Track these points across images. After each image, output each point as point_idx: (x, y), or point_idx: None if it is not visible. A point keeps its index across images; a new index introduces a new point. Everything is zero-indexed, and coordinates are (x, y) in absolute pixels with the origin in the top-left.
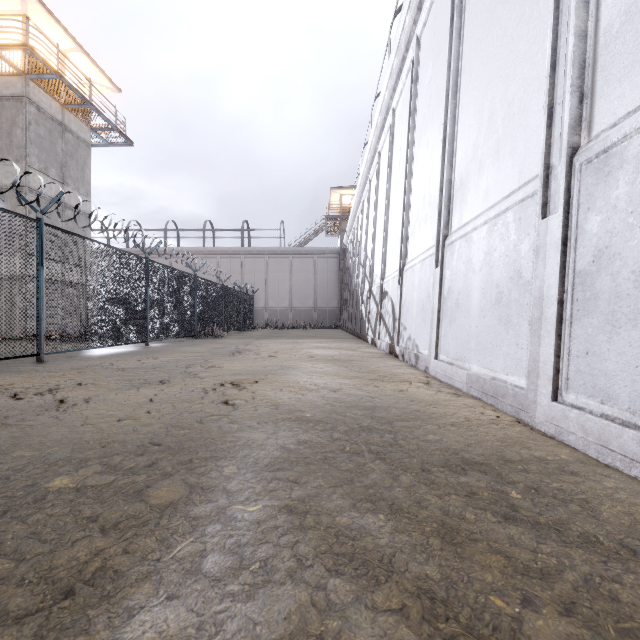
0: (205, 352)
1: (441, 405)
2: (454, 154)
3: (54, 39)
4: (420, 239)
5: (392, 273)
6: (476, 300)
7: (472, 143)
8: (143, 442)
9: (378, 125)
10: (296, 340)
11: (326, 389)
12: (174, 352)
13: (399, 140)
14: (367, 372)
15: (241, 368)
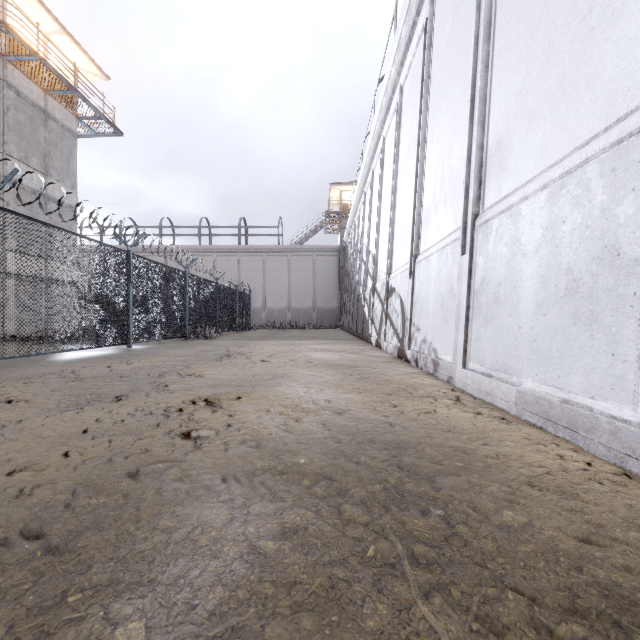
0: (190, 356)
1: (492, 440)
2: (487, 112)
3: (35, 20)
4: (437, 224)
5: (400, 267)
6: (529, 292)
7: (516, 91)
8: (8, 533)
9: (383, 107)
10: (294, 341)
11: (328, 410)
12: (155, 356)
13: (408, 118)
14: (377, 383)
15: (225, 377)
